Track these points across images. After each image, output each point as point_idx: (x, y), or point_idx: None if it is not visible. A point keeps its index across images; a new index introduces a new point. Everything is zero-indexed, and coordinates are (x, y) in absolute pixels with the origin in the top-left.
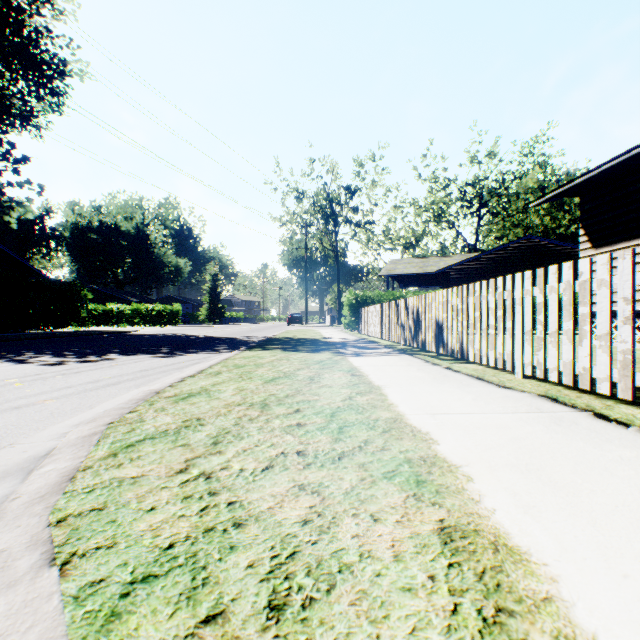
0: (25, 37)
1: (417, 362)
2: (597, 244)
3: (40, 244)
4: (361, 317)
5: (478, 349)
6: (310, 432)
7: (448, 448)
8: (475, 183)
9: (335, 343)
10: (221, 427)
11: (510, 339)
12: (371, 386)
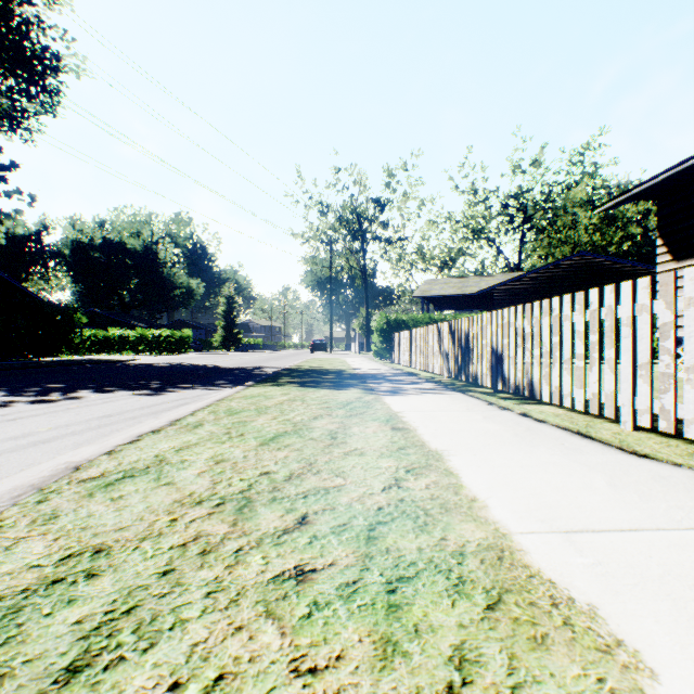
0: (13, 27)
1: (477, 404)
2: (680, 256)
3: (37, 263)
4: (394, 344)
5: (557, 386)
6: (322, 608)
7: None
8: (518, 195)
9: (364, 375)
10: (127, 585)
11: (612, 374)
12: (426, 452)
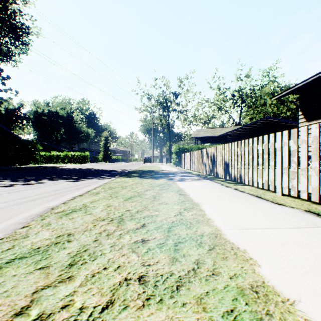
0: (8, 14)
1: (216, 185)
2: (309, 119)
3: (18, 122)
4: (181, 159)
5: (251, 177)
6: (151, 250)
7: (270, 272)
8: (239, 90)
9: (168, 173)
10: (83, 244)
11: (273, 172)
12: (192, 203)
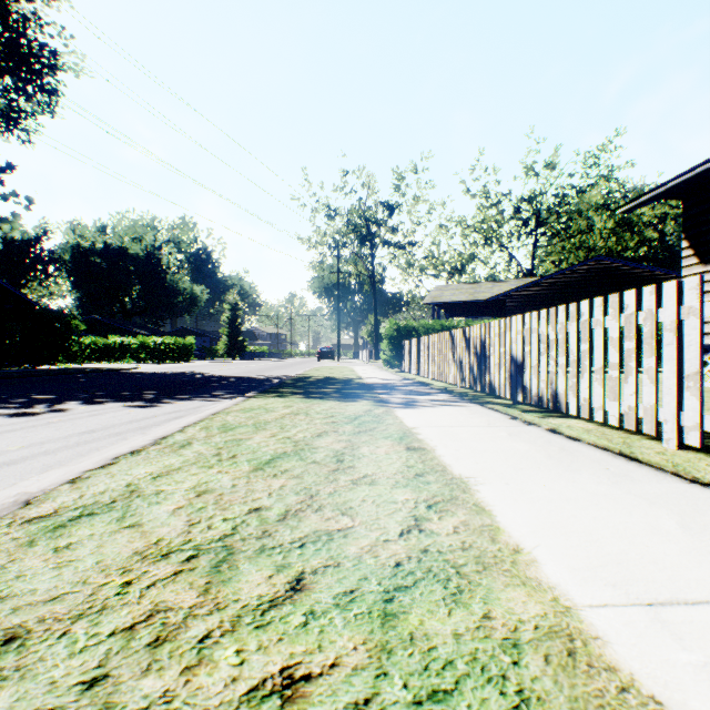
0: (9, 24)
1: (499, 419)
2: (707, 259)
3: (36, 269)
4: (404, 352)
5: (587, 398)
6: None
7: None
8: (532, 198)
9: (374, 385)
10: (29, 709)
11: (652, 386)
12: (449, 480)
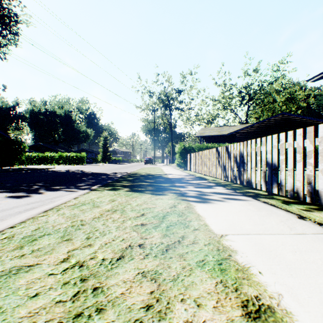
0: None
1: (290, 218)
2: None
3: (13, 121)
4: (187, 160)
5: None
6: None
7: None
8: (247, 86)
9: (173, 179)
10: None
11: None
12: None
